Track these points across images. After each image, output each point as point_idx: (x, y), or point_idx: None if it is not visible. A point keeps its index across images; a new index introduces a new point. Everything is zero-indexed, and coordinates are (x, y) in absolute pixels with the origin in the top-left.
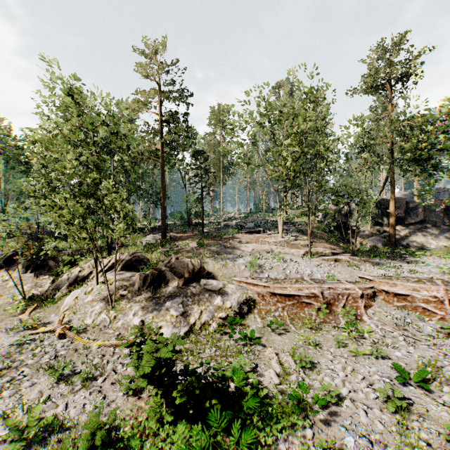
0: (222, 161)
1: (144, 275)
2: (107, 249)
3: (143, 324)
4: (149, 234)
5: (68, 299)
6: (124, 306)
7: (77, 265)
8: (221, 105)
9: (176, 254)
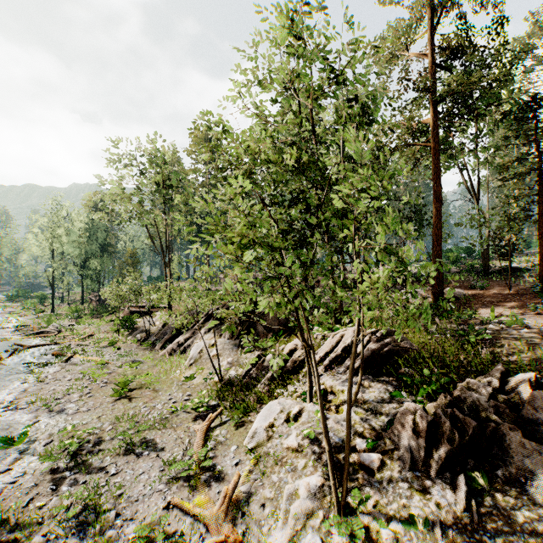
0: None
1: (425, 420)
2: (334, 314)
3: None
4: (401, 287)
5: (257, 422)
6: (371, 524)
7: (290, 336)
8: None
9: (488, 344)
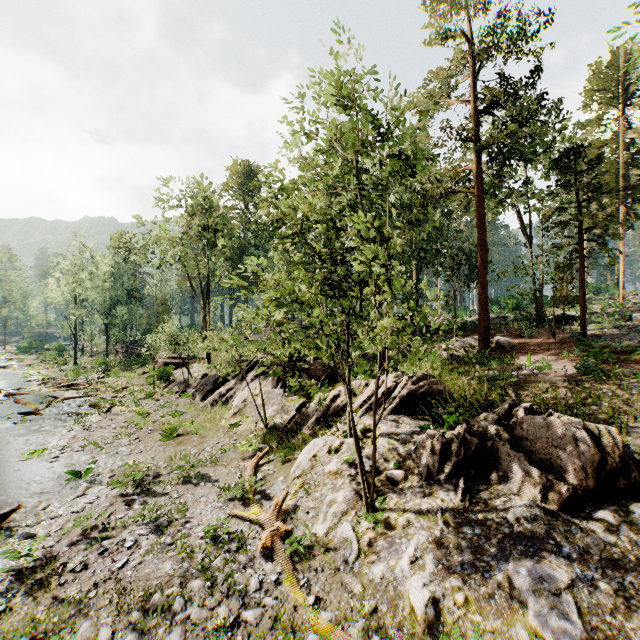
0: (623, 175)
1: (441, 442)
2: None
3: (437, 614)
4: (453, 337)
5: (303, 454)
6: (391, 515)
7: (335, 385)
8: (621, 48)
9: (517, 387)
